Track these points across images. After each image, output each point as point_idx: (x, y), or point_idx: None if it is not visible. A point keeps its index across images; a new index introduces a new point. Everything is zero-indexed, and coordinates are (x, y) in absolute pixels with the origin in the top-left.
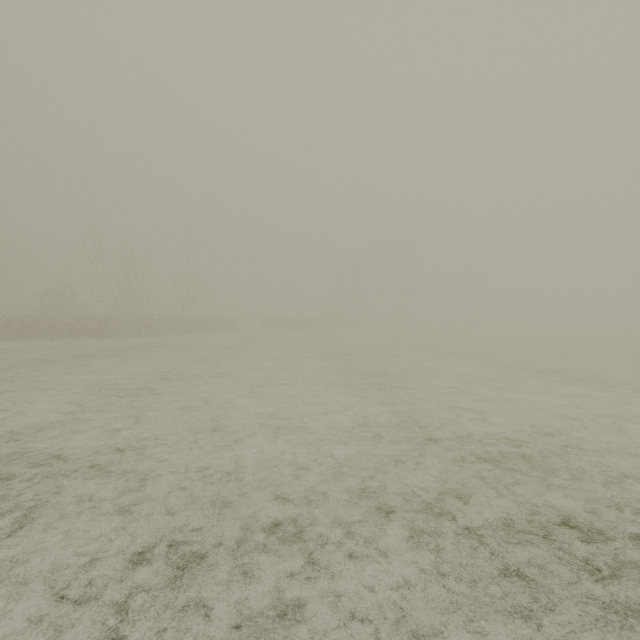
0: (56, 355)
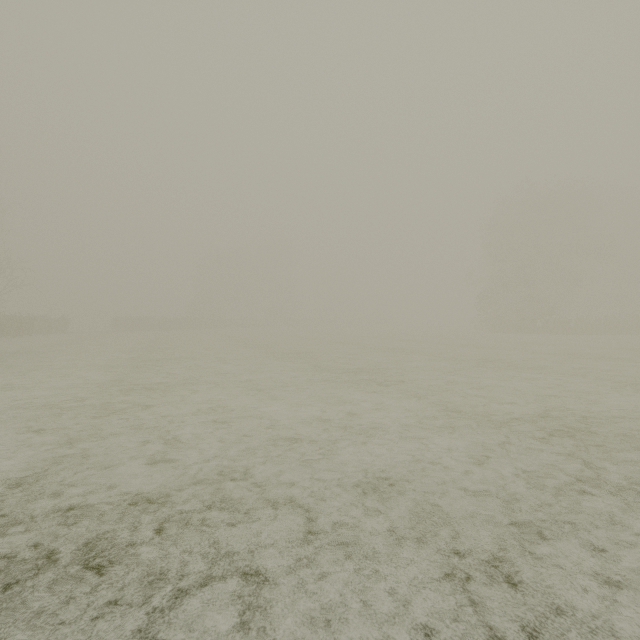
0: None
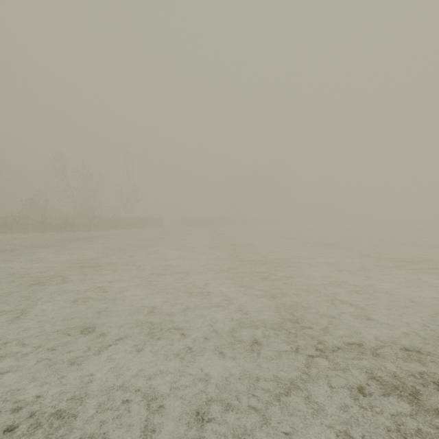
0: (16, 245)
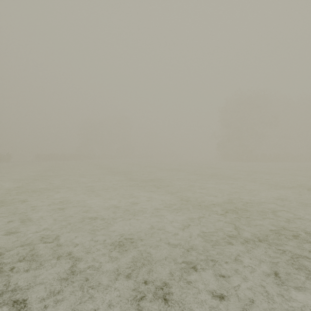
0: None
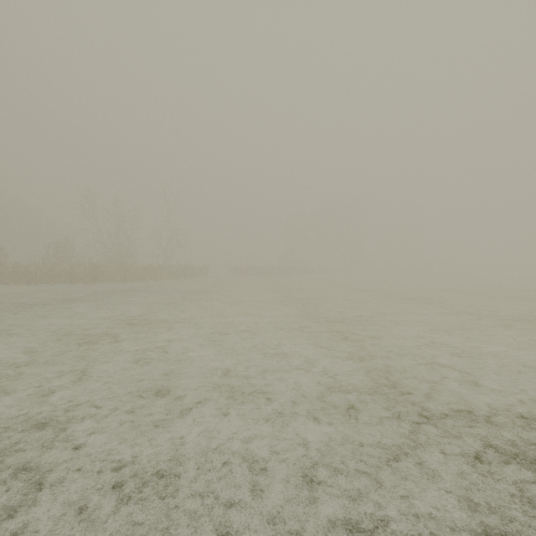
0: (46, 298)
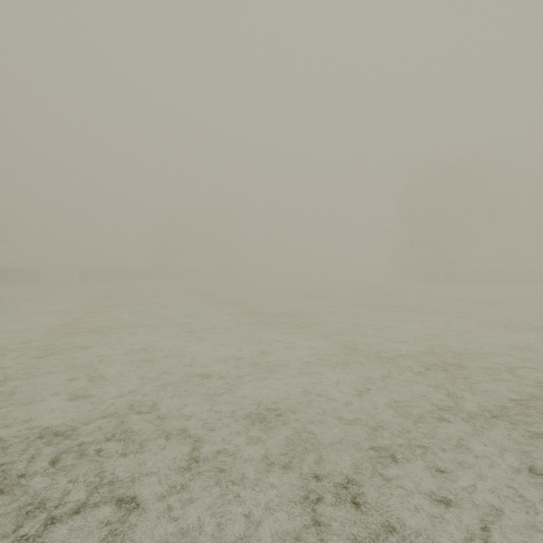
0: None
